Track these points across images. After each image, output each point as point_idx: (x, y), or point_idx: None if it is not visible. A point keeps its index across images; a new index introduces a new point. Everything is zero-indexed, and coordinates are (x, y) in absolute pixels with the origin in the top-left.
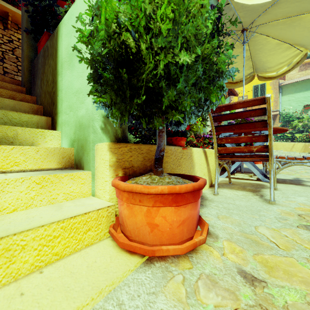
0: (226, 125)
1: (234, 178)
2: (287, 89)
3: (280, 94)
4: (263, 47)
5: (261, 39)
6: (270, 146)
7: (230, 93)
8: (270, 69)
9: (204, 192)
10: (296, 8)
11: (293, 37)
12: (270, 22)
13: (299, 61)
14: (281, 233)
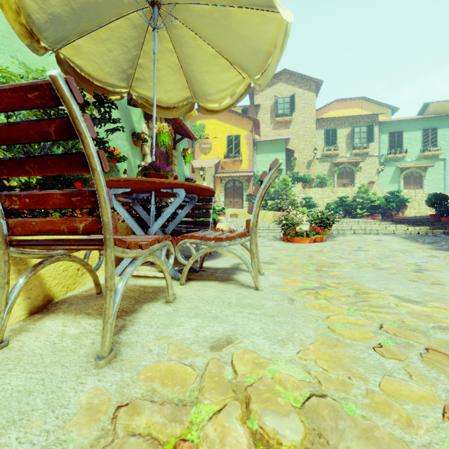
0: (10, 159)
1: (132, 277)
2: (262, 147)
3: (255, 152)
4: (195, 54)
5: (188, 36)
6: (102, 218)
7: (186, 134)
8: (211, 96)
9: None
10: None
11: (229, 48)
12: (191, 3)
13: (243, 93)
14: None
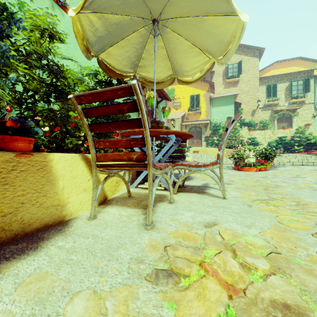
0: (101, 123)
1: (143, 189)
2: (216, 102)
3: (211, 105)
4: (178, 47)
5: (174, 37)
6: (147, 152)
7: (164, 97)
8: (187, 73)
9: (81, 215)
10: (197, 5)
11: (201, 41)
12: (178, 17)
13: (209, 69)
14: (106, 304)
